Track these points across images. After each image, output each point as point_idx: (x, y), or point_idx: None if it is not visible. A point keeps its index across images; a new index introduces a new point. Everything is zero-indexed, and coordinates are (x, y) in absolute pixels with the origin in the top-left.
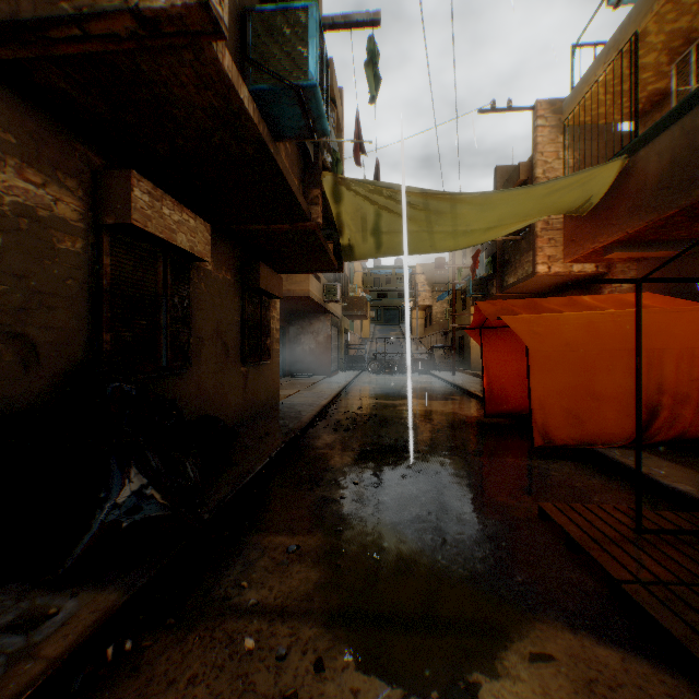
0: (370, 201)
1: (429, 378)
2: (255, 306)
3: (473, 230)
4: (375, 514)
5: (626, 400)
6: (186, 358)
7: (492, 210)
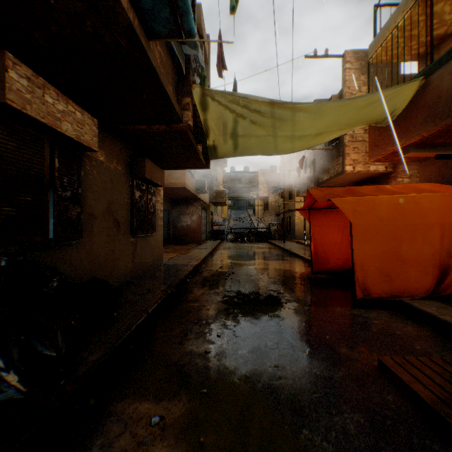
0: (230, 110)
1: (268, 245)
2: (142, 192)
3: (306, 136)
4: (236, 370)
5: (424, 262)
6: (76, 231)
7: (322, 118)
